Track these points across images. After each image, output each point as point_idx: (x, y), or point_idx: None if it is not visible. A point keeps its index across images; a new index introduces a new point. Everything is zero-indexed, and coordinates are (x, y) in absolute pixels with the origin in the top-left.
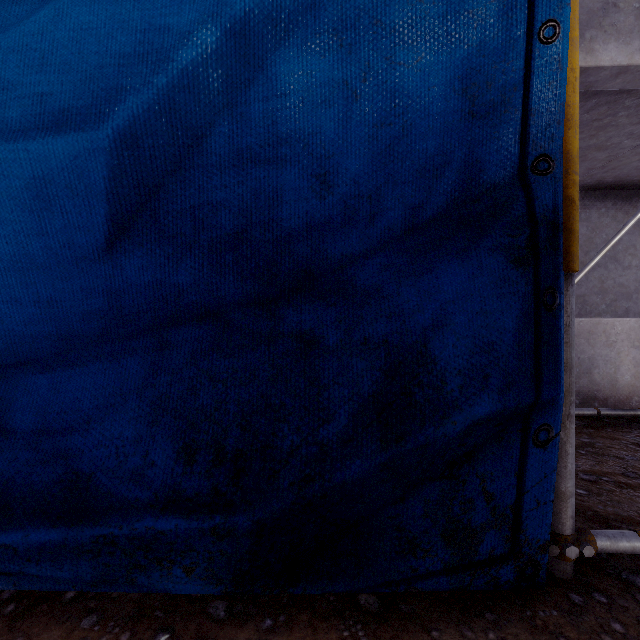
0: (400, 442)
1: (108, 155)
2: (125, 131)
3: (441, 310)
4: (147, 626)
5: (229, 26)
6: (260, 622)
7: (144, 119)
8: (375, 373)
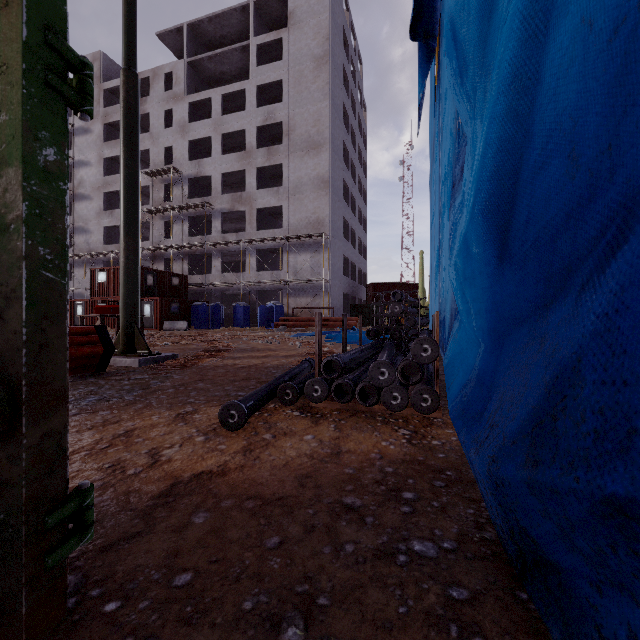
0: (537, 471)
1: (481, 220)
2: (482, 202)
3: (613, 306)
4: (491, 528)
5: (506, 86)
6: (520, 590)
7: (487, 188)
8: (545, 385)
